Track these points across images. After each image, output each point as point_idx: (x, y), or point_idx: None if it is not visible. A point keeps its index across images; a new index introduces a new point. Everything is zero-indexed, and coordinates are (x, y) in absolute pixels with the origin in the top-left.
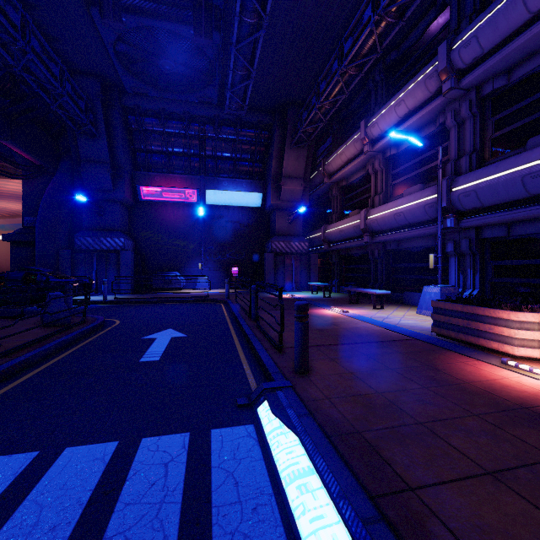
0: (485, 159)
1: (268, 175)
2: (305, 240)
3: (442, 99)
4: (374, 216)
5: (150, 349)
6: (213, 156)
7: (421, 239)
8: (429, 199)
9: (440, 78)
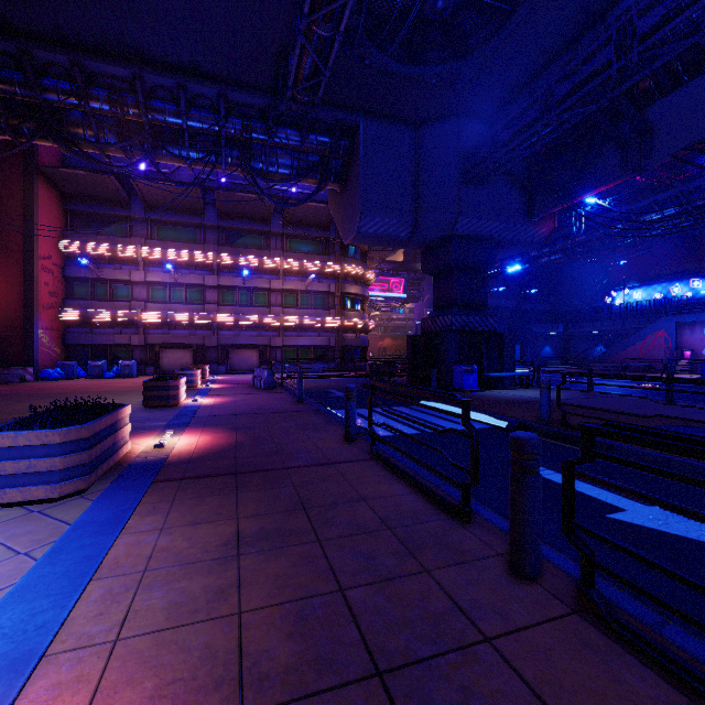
0: None
1: None
2: None
3: None
4: None
5: None
6: None
7: None
8: None
9: None
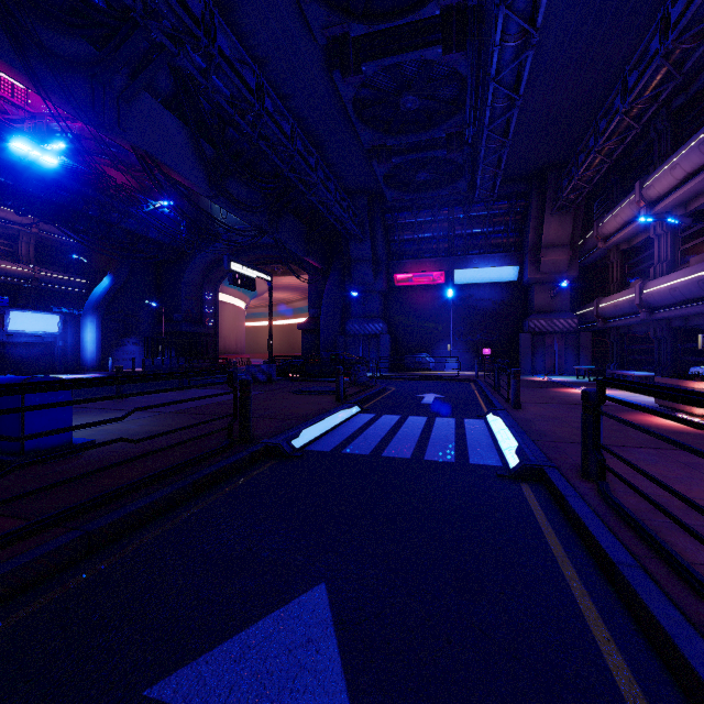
0: None
1: (525, 246)
2: (573, 317)
3: None
4: (650, 290)
5: (424, 400)
6: (463, 235)
7: None
8: (702, 275)
9: None
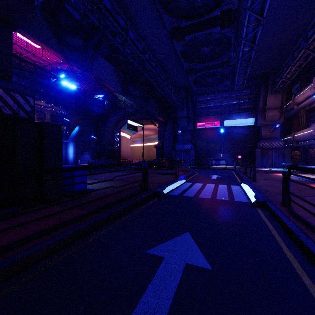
0: None
1: (258, 108)
2: (282, 141)
3: None
4: None
5: (212, 177)
6: (228, 104)
7: None
8: None
9: None
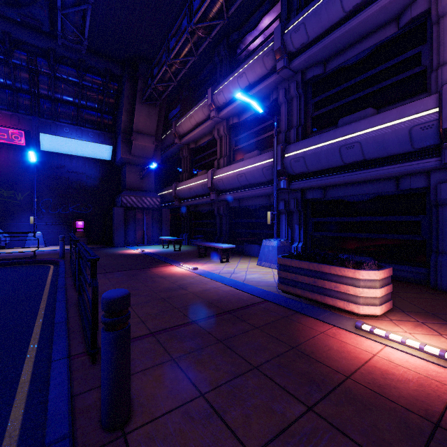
0: (307, 133)
1: (118, 128)
2: (157, 196)
3: (276, 77)
4: (219, 176)
5: None
6: (50, 97)
7: (258, 198)
8: (267, 163)
9: (275, 57)
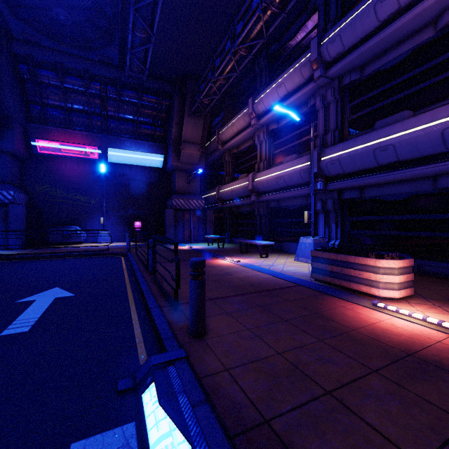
0: (344, 136)
1: (169, 139)
2: (202, 199)
3: (313, 85)
4: (259, 179)
5: (21, 316)
6: (116, 117)
7: (296, 199)
8: (304, 166)
9: (312, 67)
